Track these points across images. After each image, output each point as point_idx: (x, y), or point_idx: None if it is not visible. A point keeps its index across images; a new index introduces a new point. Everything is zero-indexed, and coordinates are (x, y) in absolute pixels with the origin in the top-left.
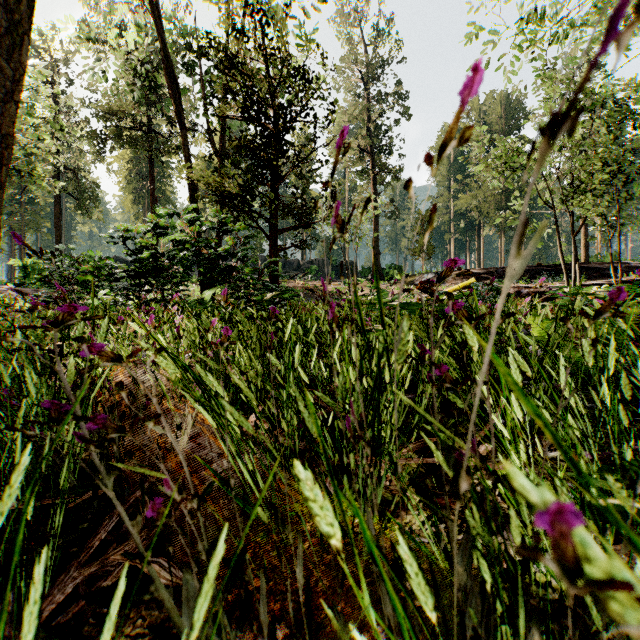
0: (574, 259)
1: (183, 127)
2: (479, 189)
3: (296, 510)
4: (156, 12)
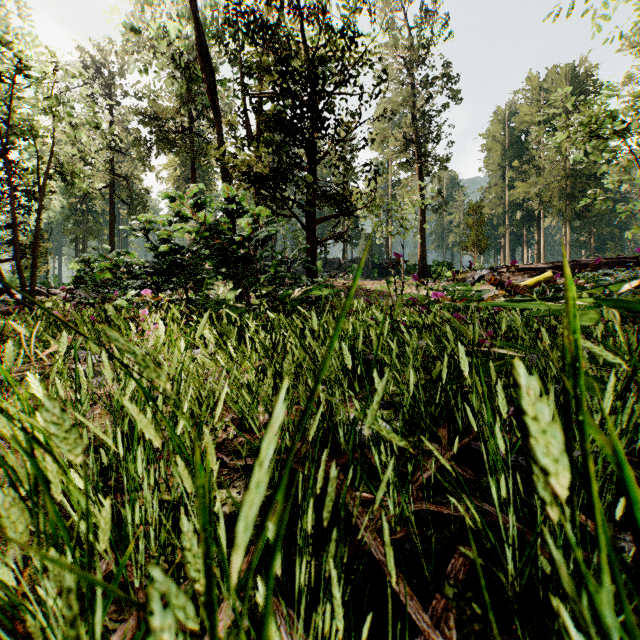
0: None
1: (216, 115)
2: (539, 176)
3: None
4: None
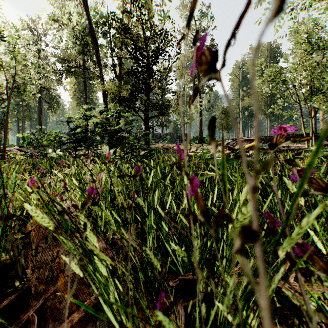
0: (311, 131)
1: (100, 64)
2: None
3: None
4: (86, 4)
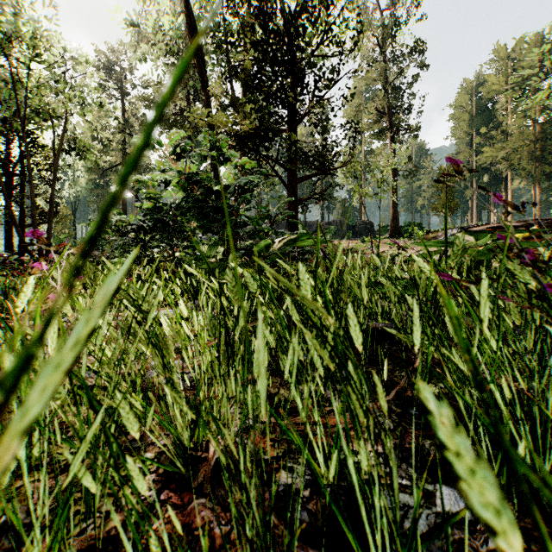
0: None
1: (205, 87)
2: (506, 140)
3: None
4: None
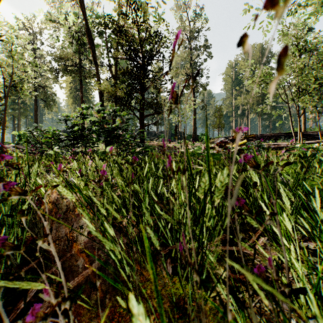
0: (299, 130)
1: (96, 64)
2: (248, 94)
3: (147, 286)
4: (82, 5)
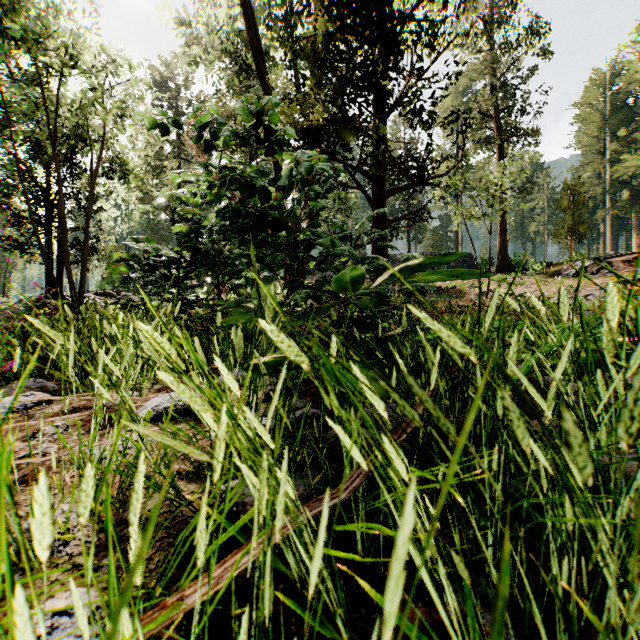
0: None
1: (265, 85)
2: None
3: None
4: None
